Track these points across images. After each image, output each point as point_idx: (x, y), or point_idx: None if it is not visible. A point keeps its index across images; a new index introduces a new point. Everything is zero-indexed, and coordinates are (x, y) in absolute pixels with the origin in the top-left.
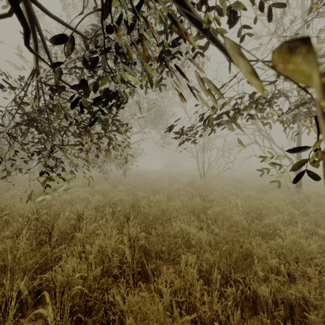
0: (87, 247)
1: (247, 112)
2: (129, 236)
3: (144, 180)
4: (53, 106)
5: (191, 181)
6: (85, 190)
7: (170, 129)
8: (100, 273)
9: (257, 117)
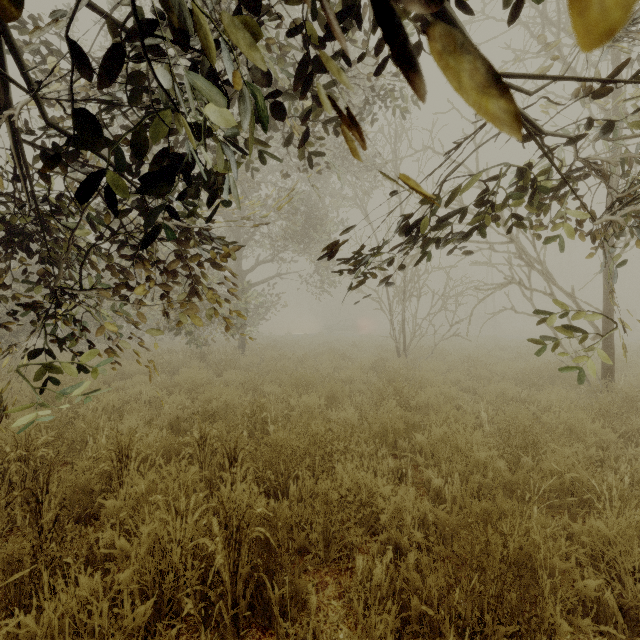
0: (121, 544)
1: None
2: (226, 516)
3: (281, 358)
4: (59, 198)
5: (377, 360)
6: (157, 380)
7: (331, 251)
8: (156, 607)
9: (530, 224)
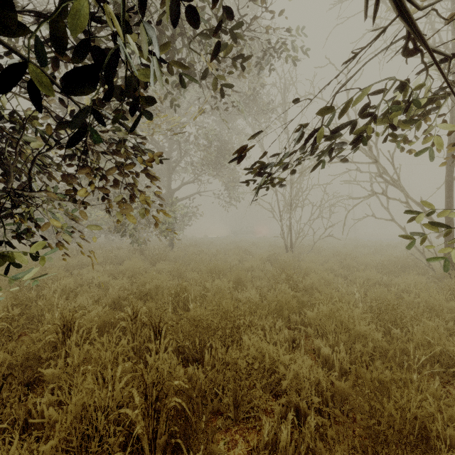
0: (49, 413)
1: (361, 146)
2: (146, 387)
3: (200, 253)
4: (12, 114)
5: (271, 254)
6: (106, 269)
7: (239, 156)
8: None
9: (403, 138)
